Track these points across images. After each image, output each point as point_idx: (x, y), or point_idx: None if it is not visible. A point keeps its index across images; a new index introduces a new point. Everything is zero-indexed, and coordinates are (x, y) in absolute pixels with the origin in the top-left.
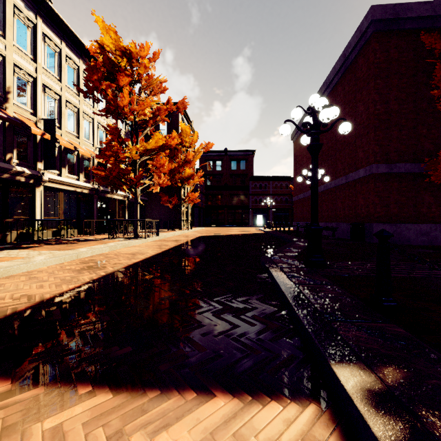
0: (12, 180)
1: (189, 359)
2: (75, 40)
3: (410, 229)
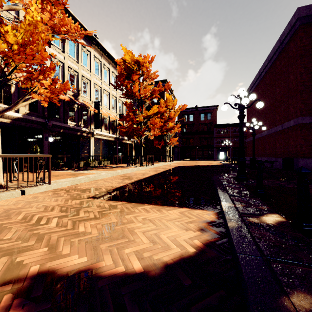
0: (81, 135)
1: (175, 202)
2: (108, 55)
3: None
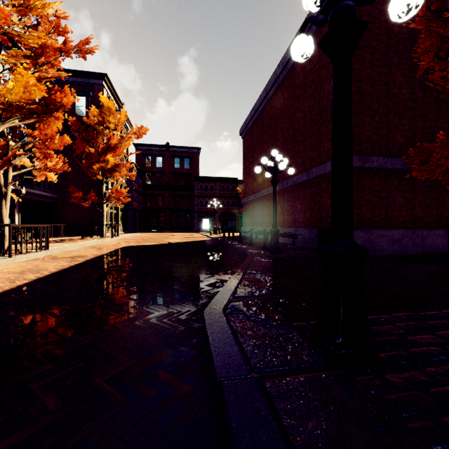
0: None
1: None
2: None
3: (383, 236)
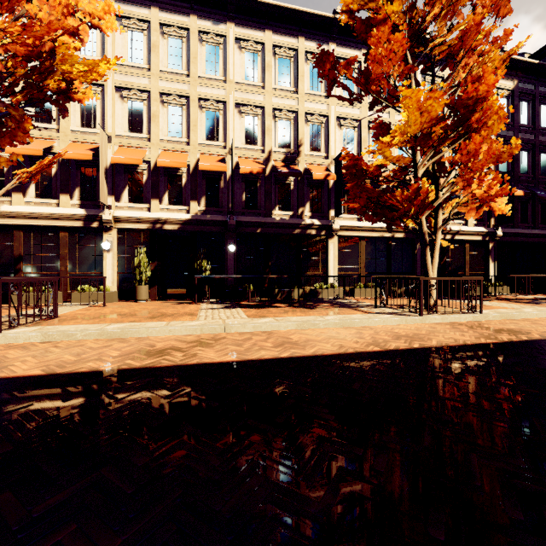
0: (303, 234)
1: None
2: None
3: None
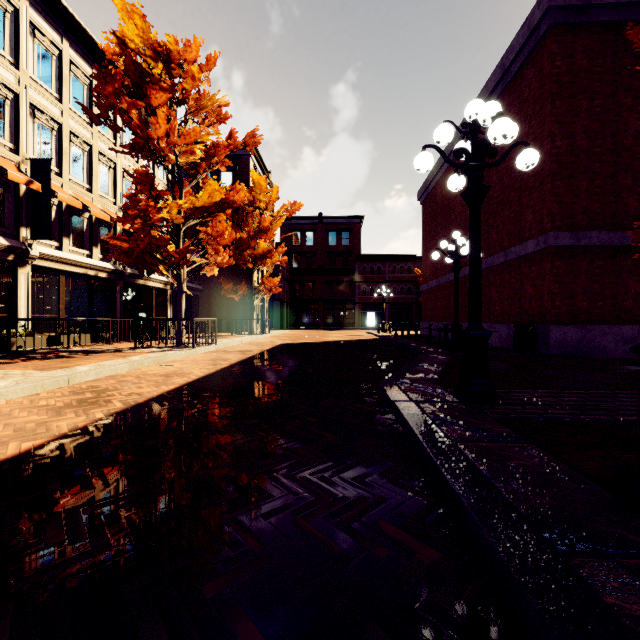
0: None
1: None
2: (85, 38)
3: (607, 333)
